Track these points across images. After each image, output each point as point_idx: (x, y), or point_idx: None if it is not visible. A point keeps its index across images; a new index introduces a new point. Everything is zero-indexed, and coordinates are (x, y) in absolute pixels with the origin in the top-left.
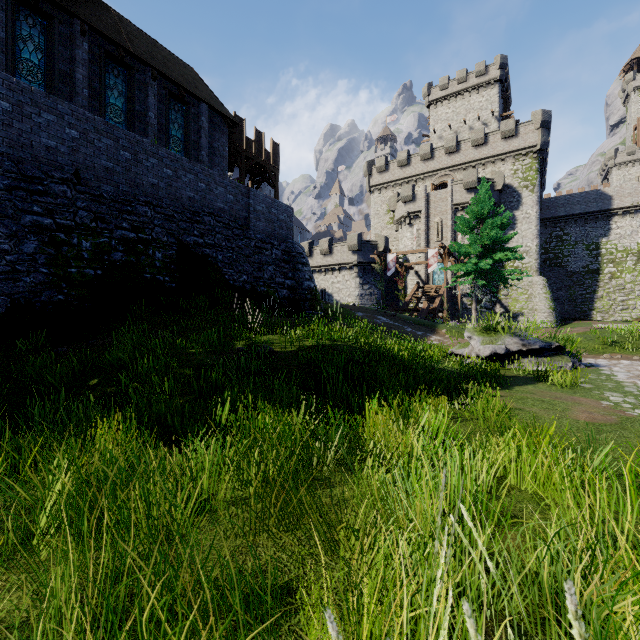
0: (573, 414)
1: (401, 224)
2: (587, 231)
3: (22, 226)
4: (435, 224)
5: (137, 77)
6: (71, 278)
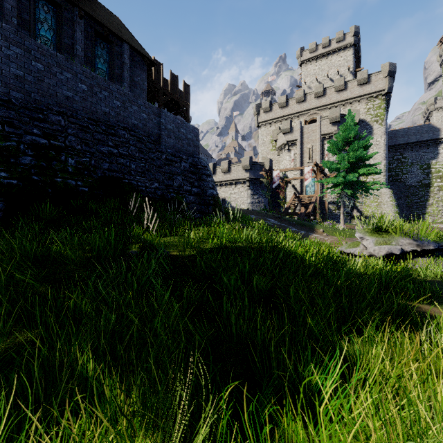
0: None
1: (281, 150)
2: (421, 155)
3: None
4: (307, 149)
5: (65, 15)
6: None
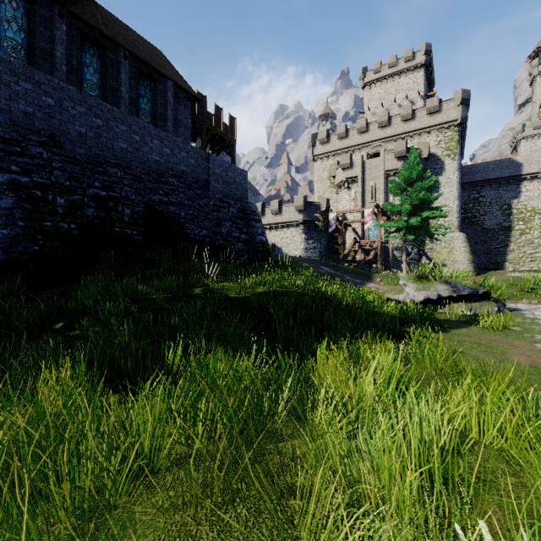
0: (512, 357)
1: (340, 188)
2: (500, 194)
3: (1, 183)
4: (370, 188)
5: (110, 56)
6: (46, 231)
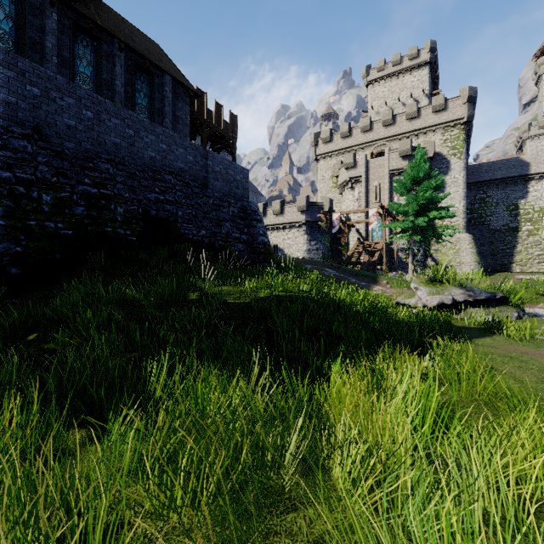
0: None
1: (344, 188)
2: (507, 194)
3: None
4: (374, 187)
5: (105, 48)
6: (30, 230)
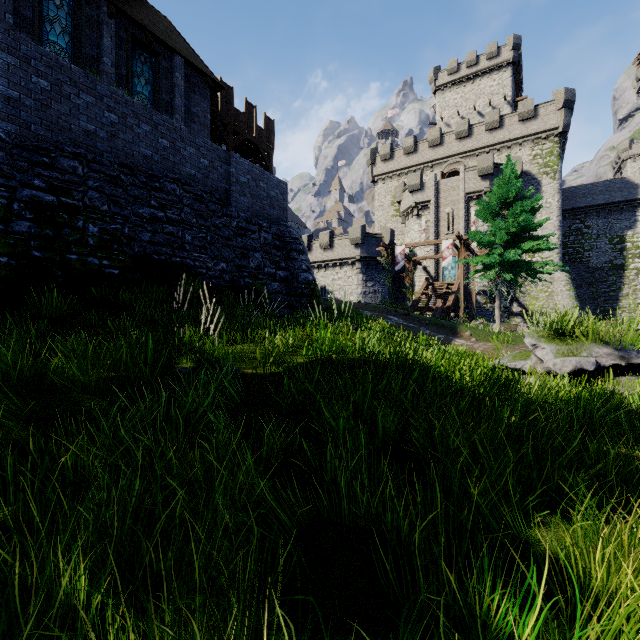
0: None
1: (408, 216)
2: (610, 223)
3: None
4: (446, 215)
5: (87, 11)
6: None
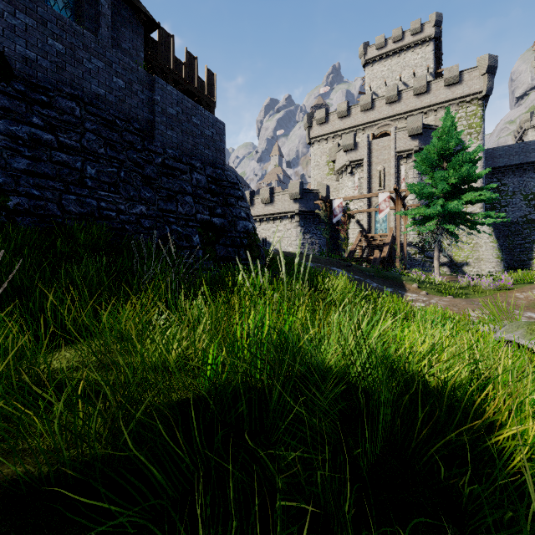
0: None
1: (342, 174)
2: (525, 181)
3: None
4: (377, 172)
5: None
6: None
